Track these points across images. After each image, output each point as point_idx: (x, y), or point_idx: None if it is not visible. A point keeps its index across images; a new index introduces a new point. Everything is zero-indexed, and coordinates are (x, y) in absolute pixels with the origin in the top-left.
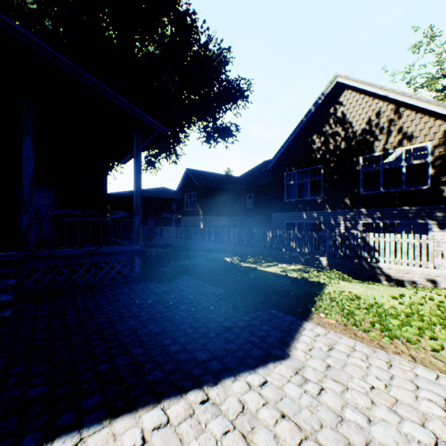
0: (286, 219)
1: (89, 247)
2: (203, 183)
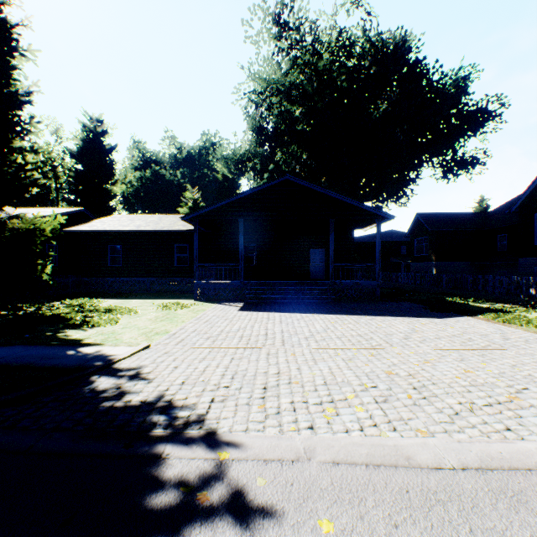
0: (536, 265)
1: (354, 281)
2: (435, 227)
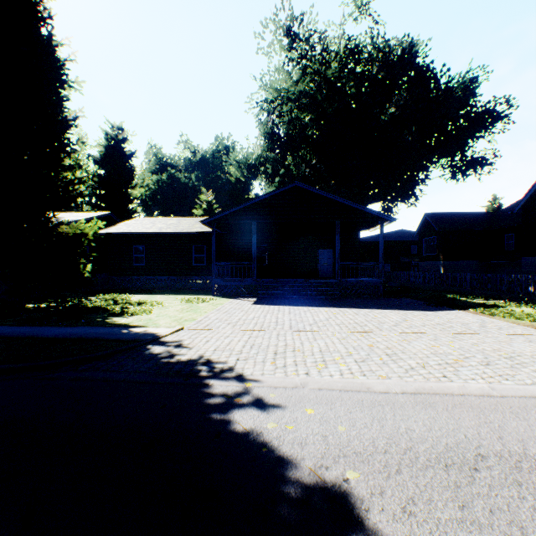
0: None
1: (359, 278)
2: (442, 227)
